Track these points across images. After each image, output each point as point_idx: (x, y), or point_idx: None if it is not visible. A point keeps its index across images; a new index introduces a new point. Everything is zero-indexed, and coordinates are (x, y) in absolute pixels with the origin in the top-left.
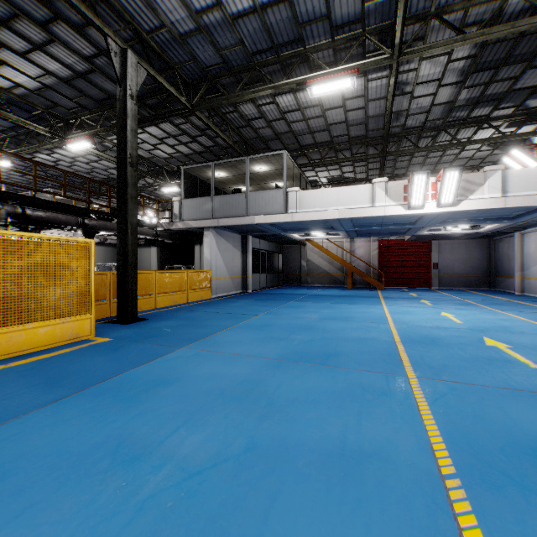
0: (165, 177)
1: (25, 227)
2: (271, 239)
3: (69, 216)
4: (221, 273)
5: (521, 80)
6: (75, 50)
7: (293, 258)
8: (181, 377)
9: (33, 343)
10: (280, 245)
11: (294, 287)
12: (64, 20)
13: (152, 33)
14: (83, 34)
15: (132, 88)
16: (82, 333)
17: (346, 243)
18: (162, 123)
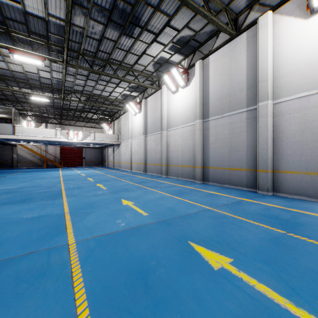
0: None
1: None
2: None
3: None
4: None
5: (101, 108)
6: None
7: (7, 153)
8: (6, 183)
9: None
10: None
11: (10, 169)
12: None
13: None
14: None
15: None
16: None
17: (43, 147)
18: None
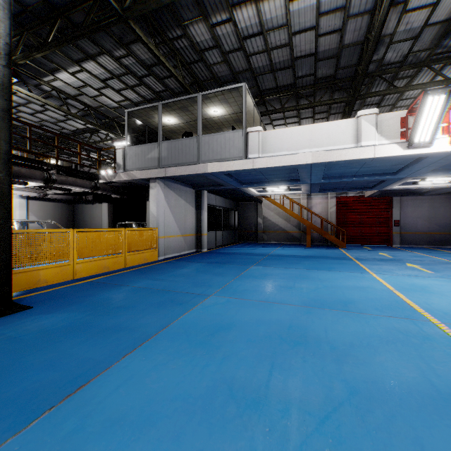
0: (117, 130)
1: None
2: (227, 195)
3: None
4: (170, 231)
5: None
6: None
7: (249, 215)
8: None
9: None
10: (236, 202)
11: (251, 244)
12: None
13: None
14: None
15: None
16: None
17: (303, 200)
18: (100, 56)
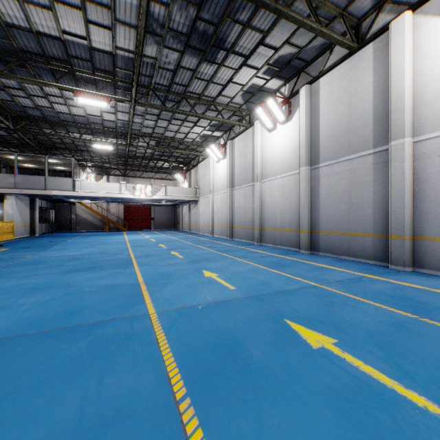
0: None
1: None
2: (50, 200)
3: None
4: (19, 223)
5: (174, 154)
6: None
7: (64, 212)
8: (68, 248)
9: None
10: (54, 203)
11: (68, 232)
12: None
13: (5, 100)
14: None
15: None
16: None
17: (105, 205)
18: None
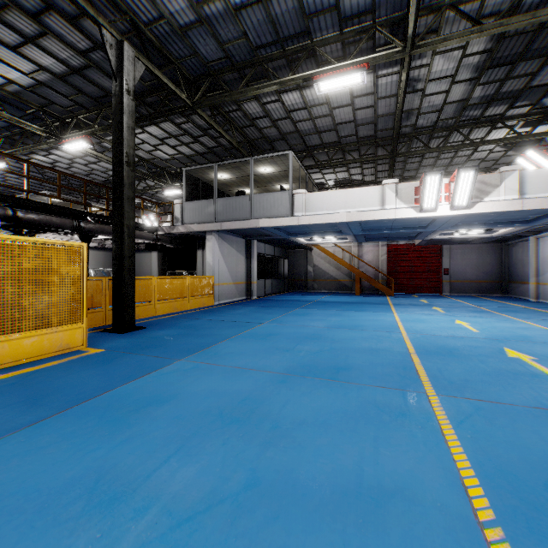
0: (167, 179)
1: (19, 231)
2: (276, 244)
3: (63, 218)
4: (224, 279)
5: (538, 76)
6: (70, 44)
7: (299, 263)
8: (177, 395)
9: (17, 355)
10: (286, 250)
11: (300, 293)
12: (56, 11)
13: (150, 25)
14: (77, 26)
15: (129, 83)
16: (73, 344)
17: (354, 248)
18: (162, 123)
